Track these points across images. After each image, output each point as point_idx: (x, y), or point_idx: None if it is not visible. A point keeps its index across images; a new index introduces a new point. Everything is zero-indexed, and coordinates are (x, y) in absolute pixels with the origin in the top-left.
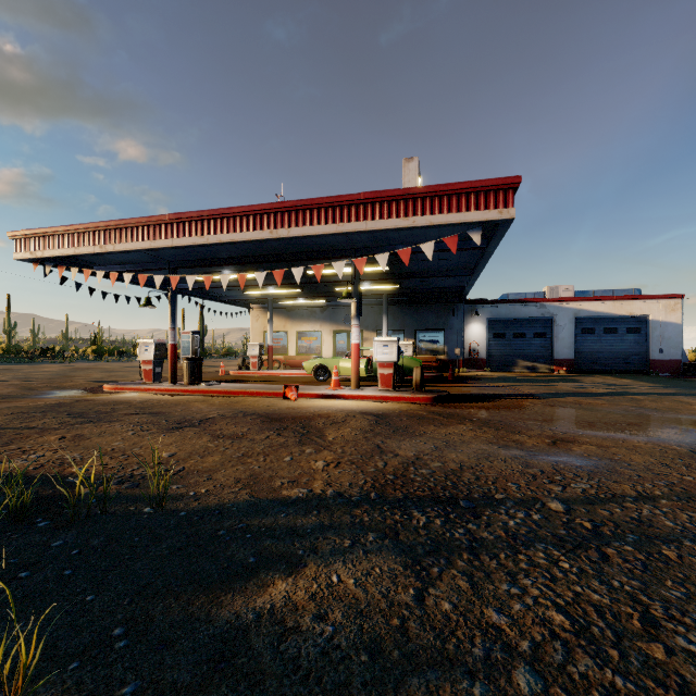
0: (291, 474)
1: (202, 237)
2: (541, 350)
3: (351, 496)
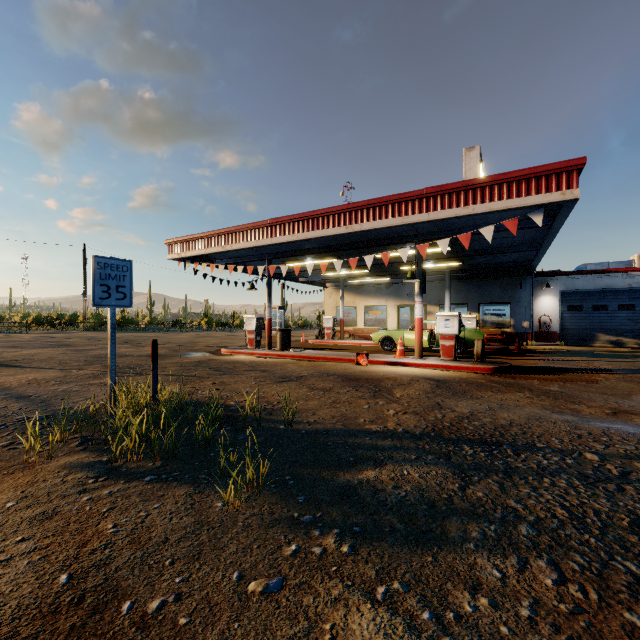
0: (370, 416)
1: (293, 235)
2: (627, 324)
3: (416, 433)
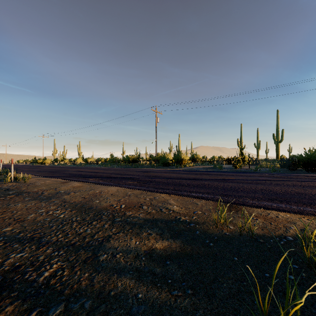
0: None
1: None
2: None
3: None
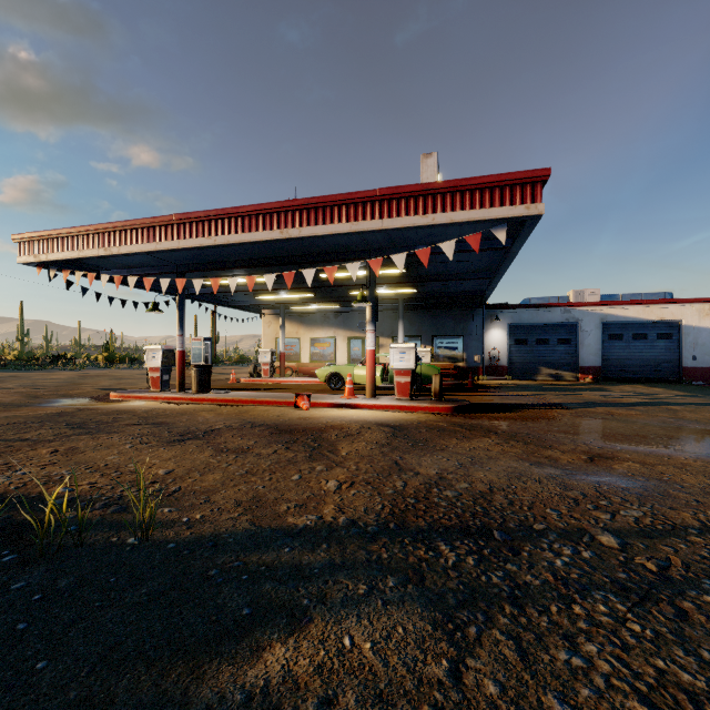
0: (299, 496)
1: (210, 238)
2: (565, 357)
3: (367, 525)
